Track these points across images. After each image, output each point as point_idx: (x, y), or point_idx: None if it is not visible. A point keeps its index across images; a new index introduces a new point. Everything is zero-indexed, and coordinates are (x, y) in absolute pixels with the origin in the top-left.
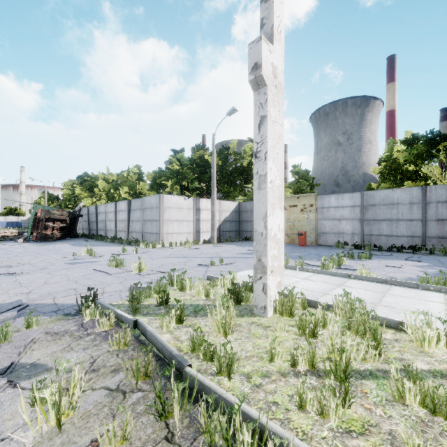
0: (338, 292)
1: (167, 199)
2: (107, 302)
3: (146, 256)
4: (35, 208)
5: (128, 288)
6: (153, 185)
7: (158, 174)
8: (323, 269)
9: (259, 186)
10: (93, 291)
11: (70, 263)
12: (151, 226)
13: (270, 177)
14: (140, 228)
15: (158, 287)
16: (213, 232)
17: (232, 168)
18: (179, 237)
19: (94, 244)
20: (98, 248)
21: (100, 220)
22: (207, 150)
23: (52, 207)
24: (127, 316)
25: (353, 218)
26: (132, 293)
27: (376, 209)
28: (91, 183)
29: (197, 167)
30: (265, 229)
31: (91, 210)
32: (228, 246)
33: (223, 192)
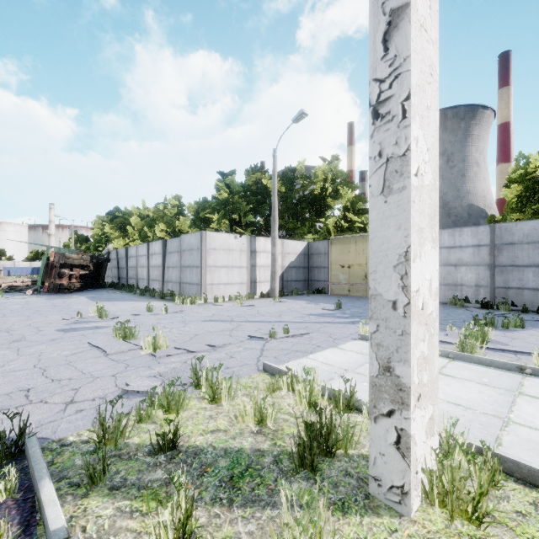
0: (528, 415)
1: (211, 237)
2: (61, 432)
3: (177, 318)
4: (47, 251)
5: (121, 389)
6: (195, 220)
7: (201, 206)
8: (463, 351)
9: (386, 186)
10: (54, 398)
11: (64, 330)
12: (190, 274)
13: (416, 162)
14: (177, 276)
15: (167, 399)
16: (274, 283)
17: (300, 197)
18: (228, 288)
19: (118, 298)
20: (118, 305)
21: (131, 266)
22: (266, 173)
23: (73, 250)
24: (52, 515)
25: (477, 264)
26: (103, 422)
27: (516, 250)
28: (122, 220)
29: (252, 196)
30: (405, 293)
31: (121, 253)
32: (294, 303)
33: (287, 228)
